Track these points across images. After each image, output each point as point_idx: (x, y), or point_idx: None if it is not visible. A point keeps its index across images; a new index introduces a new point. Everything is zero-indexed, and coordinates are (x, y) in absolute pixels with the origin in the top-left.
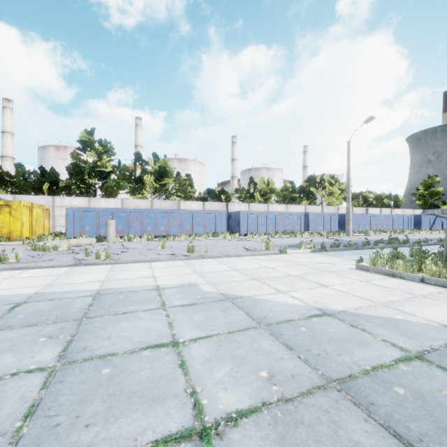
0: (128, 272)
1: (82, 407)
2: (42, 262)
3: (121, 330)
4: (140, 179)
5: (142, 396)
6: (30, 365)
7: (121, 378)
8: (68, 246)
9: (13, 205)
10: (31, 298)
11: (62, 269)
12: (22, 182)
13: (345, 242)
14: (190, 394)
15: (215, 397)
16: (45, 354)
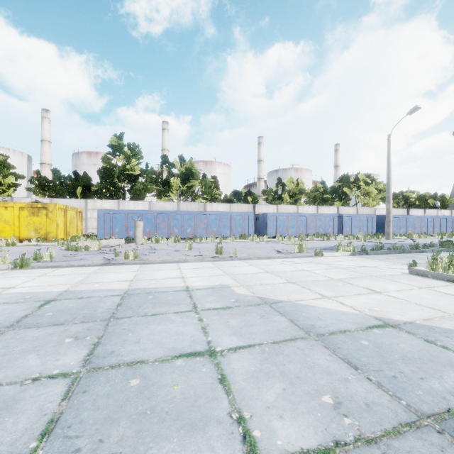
0: (157, 272)
1: (106, 428)
2: (74, 262)
3: (151, 333)
4: (166, 181)
5: (177, 418)
6: (53, 369)
7: (151, 392)
8: (98, 246)
9: (49, 208)
10: (61, 296)
11: (92, 268)
12: (58, 187)
13: (387, 245)
14: (236, 420)
15: (269, 428)
16: (70, 357)
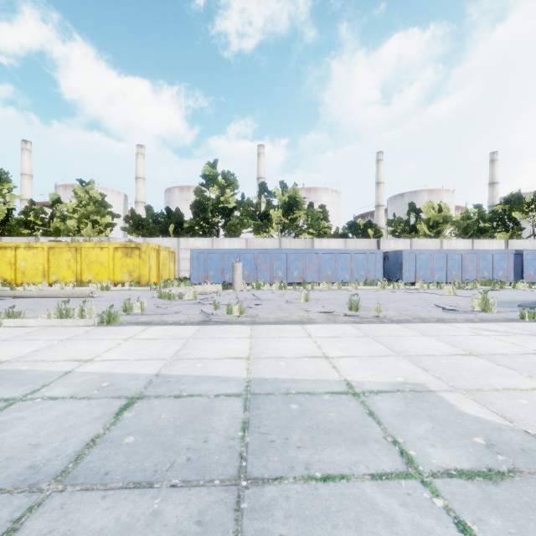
0: (279, 341)
1: None
2: (167, 316)
3: None
4: (265, 214)
5: None
6: None
7: None
8: (193, 294)
9: (142, 248)
10: (150, 387)
11: (189, 328)
12: (151, 225)
13: None
14: None
15: None
16: None
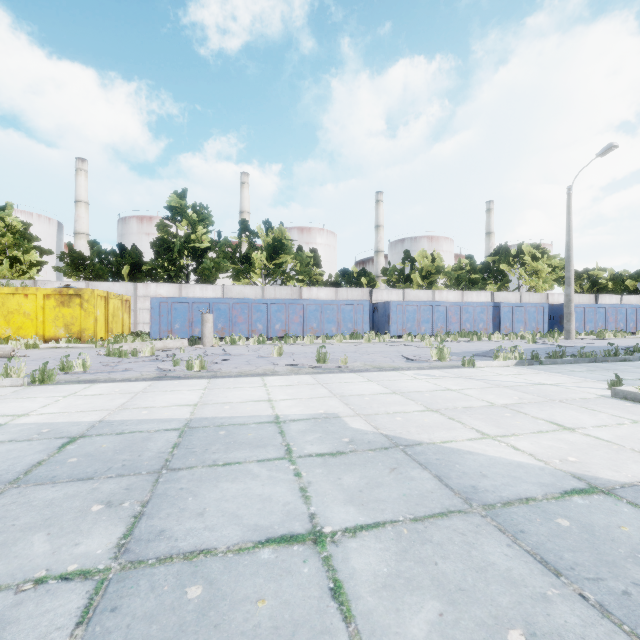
0: (232, 391)
1: None
2: (116, 373)
3: (222, 497)
4: (246, 257)
5: None
6: (68, 563)
7: (221, 613)
8: (151, 350)
9: (85, 295)
10: (93, 429)
11: (140, 384)
12: (97, 265)
13: (568, 350)
14: None
15: None
16: (96, 540)
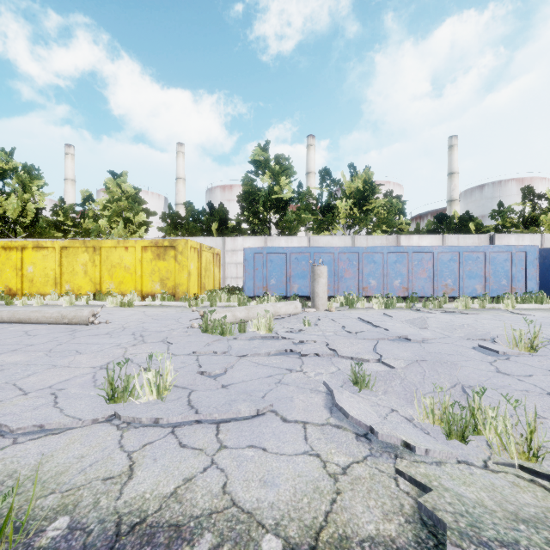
0: None
1: None
2: (237, 439)
3: None
4: (327, 207)
5: None
6: None
7: None
8: (266, 323)
9: (179, 246)
10: None
11: None
12: (191, 224)
13: None
14: None
15: None
16: None
